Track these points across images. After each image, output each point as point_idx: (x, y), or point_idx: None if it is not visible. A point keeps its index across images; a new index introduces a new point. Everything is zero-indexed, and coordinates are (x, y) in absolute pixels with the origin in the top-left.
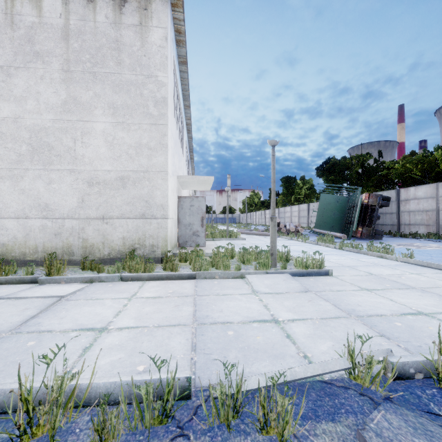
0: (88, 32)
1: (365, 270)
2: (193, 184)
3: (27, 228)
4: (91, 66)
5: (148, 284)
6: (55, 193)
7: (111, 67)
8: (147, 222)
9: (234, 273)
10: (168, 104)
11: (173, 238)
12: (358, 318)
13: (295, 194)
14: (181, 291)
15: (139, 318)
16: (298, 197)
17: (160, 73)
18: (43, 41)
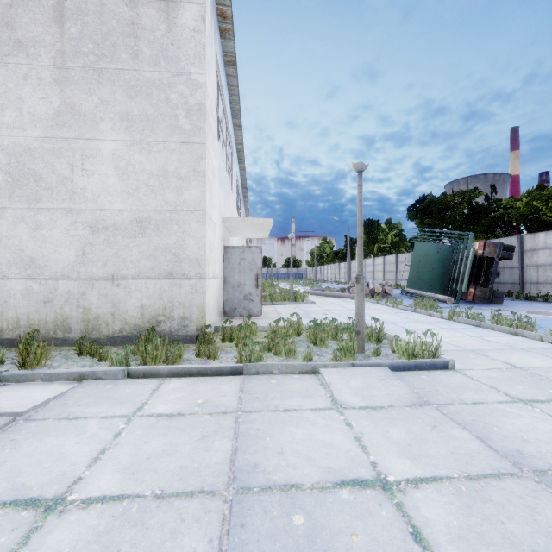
0: (92, 11)
1: (502, 358)
2: (245, 230)
3: (4, 293)
4: (95, 60)
5: (168, 384)
6: (44, 242)
7: (124, 61)
8: (175, 283)
9: (302, 365)
10: (207, 114)
11: (215, 305)
12: (538, 478)
13: (378, 242)
14: (218, 400)
15: (131, 468)
16: (382, 246)
17: (194, 69)
18: (28, 25)
